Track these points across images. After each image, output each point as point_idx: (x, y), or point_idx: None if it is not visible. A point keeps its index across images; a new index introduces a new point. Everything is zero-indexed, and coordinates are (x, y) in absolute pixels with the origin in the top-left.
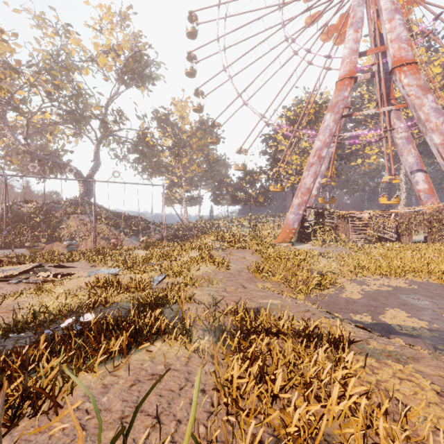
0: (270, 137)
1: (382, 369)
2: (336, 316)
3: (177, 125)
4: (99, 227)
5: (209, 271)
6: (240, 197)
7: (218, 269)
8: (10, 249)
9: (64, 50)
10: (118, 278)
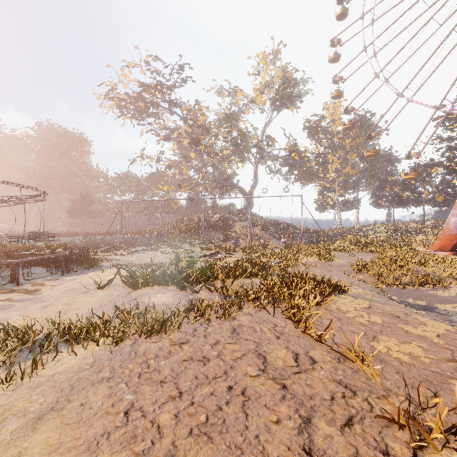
0: (448, 118)
1: (350, 299)
2: (393, 297)
3: (327, 130)
4: (255, 231)
5: (312, 261)
6: (406, 197)
7: (319, 260)
8: (205, 244)
9: (234, 103)
10: (251, 257)
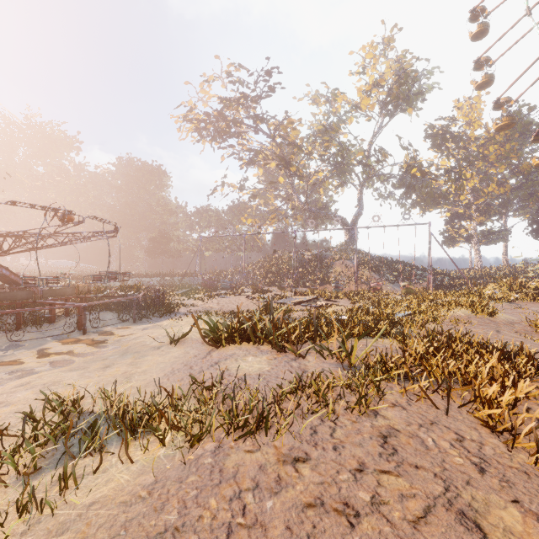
0: None
1: None
2: None
3: (461, 136)
4: (361, 272)
5: (461, 315)
6: None
7: (473, 314)
8: (297, 288)
9: (332, 112)
10: (367, 307)
